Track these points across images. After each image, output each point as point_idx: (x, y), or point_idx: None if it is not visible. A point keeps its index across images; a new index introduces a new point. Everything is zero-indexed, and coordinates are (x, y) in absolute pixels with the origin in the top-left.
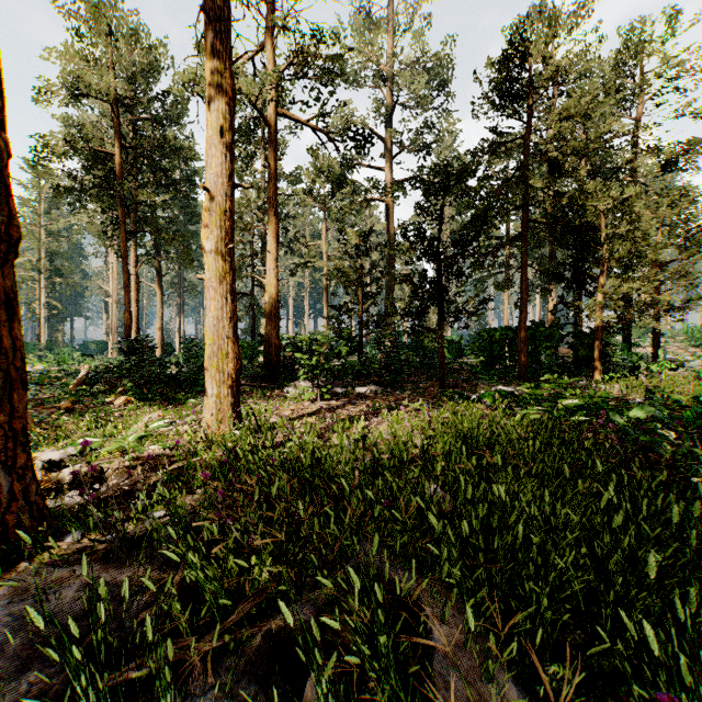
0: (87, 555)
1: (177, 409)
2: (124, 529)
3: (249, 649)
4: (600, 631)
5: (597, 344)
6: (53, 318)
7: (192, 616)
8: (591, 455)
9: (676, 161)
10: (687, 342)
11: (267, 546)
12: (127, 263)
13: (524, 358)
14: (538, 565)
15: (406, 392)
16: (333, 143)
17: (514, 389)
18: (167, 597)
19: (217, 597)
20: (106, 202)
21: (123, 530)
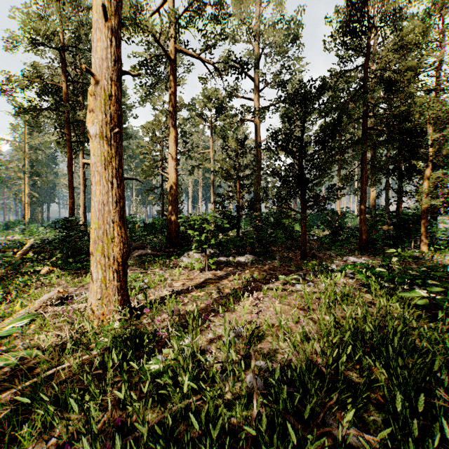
0: None
1: (87, 279)
2: None
3: None
4: None
5: (423, 223)
6: (33, 204)
7: None
8: None
9: None
10: None
11: None
12: (70, 164)
13: (365, 233)
14: None
15: (275, 261)
16: (218, 72)
17: (362, 259)
18: None
19: None
20: (56, 120)
21: None
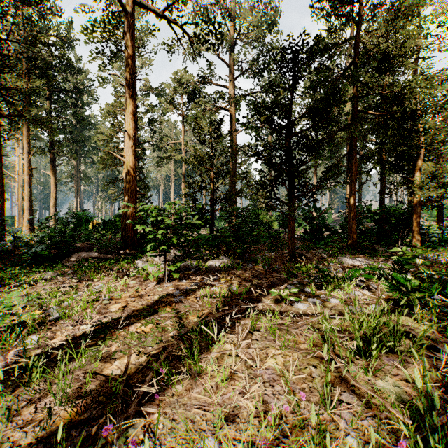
0: None
1: None
2: None
3: None
4: None
5: (416, 218)
6: None
7: None
8: None
9: None
10: (429, 218)
11: None
12: None
13: (354, 230)
14: None
15: (258, 264)
16: (187, 35)
17: (359, 260)
18: None
19: None
20: None
21: None
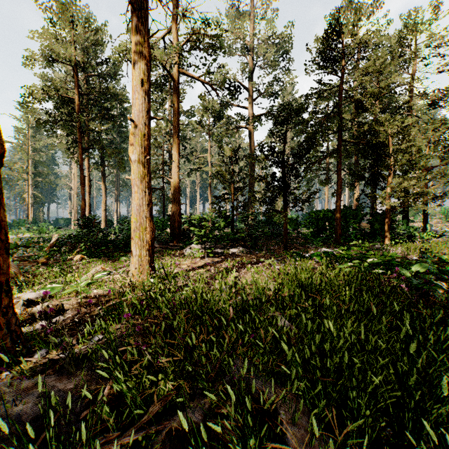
0: (49, 367)
1: (113, 263)
2: (73, 350)
3: (156, 442)
4: (409, 435)
5: (386, 221)
6: (36, 204)
7: (118, 414)
8: (389, 298)
9: (438, 102)
10: (444, 219)
11: (170, 363)
12: (83, 169)
13: (339, 229)
14: (358, 379)
15: (262, 252)
16: (215, 90)
17: (333, 250)
18: (101, 399)
19: (135, 400)
20: (69, 129)
21: (72, 351)
